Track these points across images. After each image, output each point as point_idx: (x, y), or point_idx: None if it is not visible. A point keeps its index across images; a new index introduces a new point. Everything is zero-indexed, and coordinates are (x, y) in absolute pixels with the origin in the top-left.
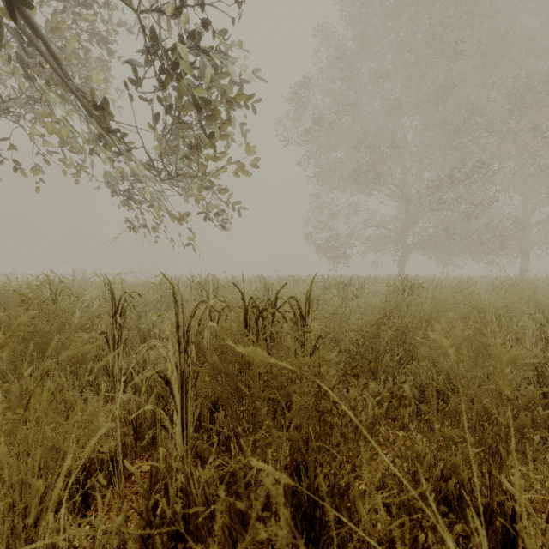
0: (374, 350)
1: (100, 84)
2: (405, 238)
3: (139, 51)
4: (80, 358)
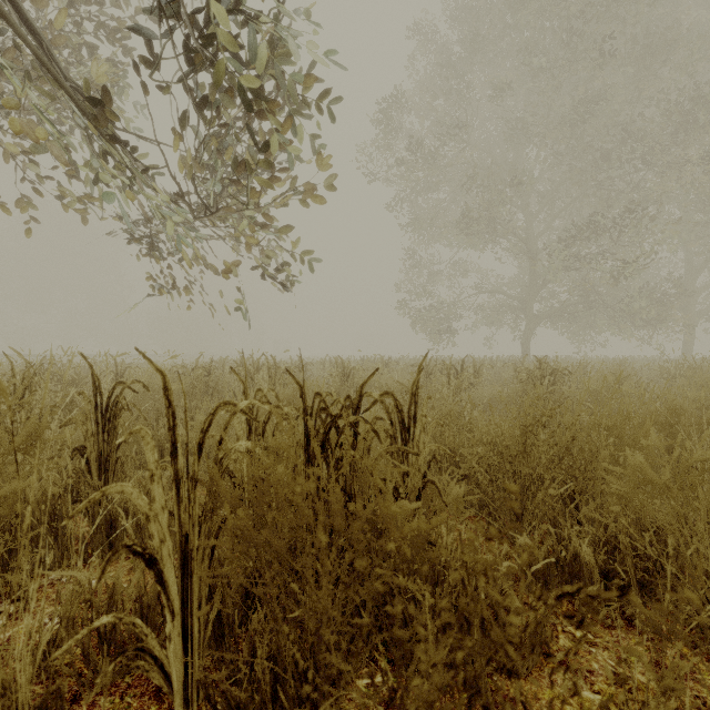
0: (515, 474)
1: (105, 79)
2: (530, 306)
3: (149, 10)
4: (2, 507)
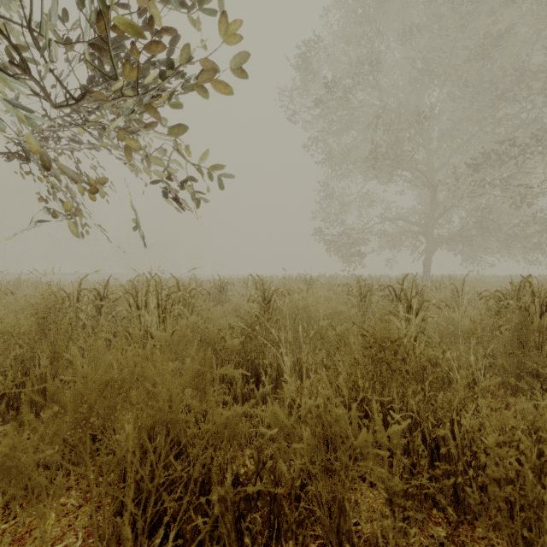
0: None
1: None
2: (431, 230)
3: None
4: None
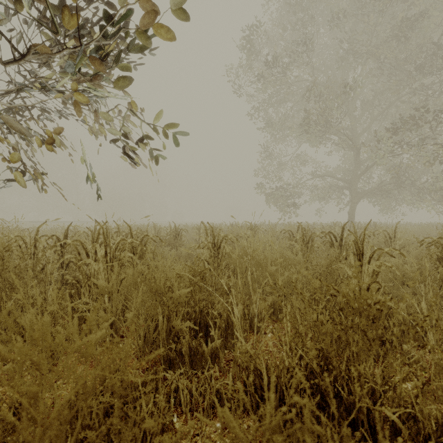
0: None
1: None
2: (355, 185)
3: None
4: None
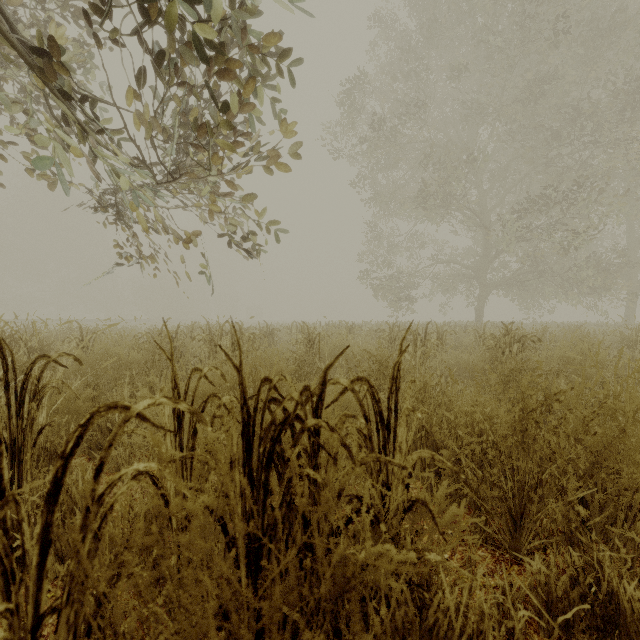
0: None
1: (63, 39)
2: (483, 275)
3: None
4: None
